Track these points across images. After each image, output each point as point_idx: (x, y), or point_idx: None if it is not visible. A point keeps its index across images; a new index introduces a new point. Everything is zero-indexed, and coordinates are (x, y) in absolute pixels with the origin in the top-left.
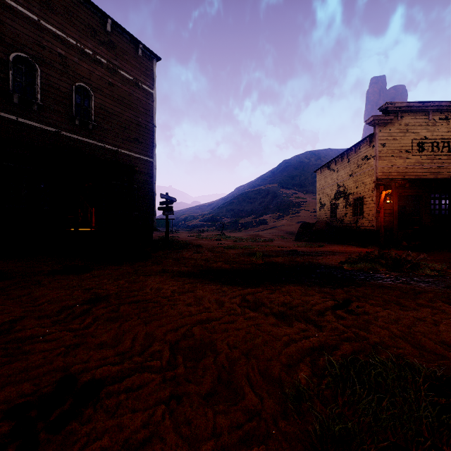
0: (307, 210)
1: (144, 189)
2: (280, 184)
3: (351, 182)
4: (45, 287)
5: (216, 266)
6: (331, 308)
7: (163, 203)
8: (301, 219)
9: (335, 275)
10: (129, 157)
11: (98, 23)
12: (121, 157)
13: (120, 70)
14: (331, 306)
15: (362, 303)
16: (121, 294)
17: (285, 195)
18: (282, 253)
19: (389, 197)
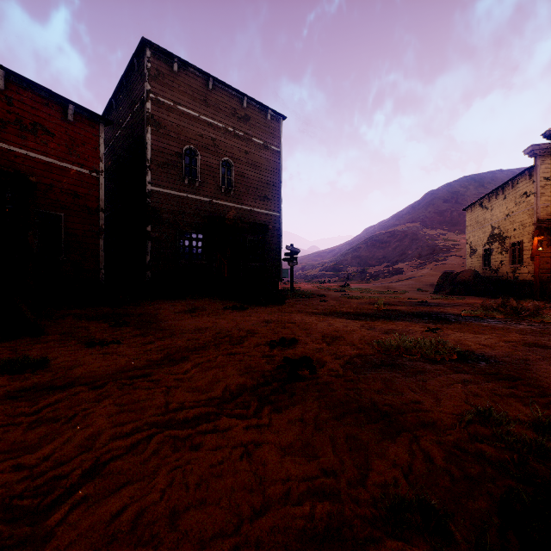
0: (459, 256)
1: (272, 242)
2: (422, 223)
3: (507, 224)
4: (230, 315)
5: (342, 310)
6: (422, 331)
7: (287, 254)
8: (448, 268)
9: (445, 318)
10: (260, 214)
11: (237, 103)
12: (254, 215)
13: (253, 138)
14: (423, 331)
15: (447, 330)
16: (280, 320)
17: (428, 237)
18: (409, 303)
19: (540, 244)
